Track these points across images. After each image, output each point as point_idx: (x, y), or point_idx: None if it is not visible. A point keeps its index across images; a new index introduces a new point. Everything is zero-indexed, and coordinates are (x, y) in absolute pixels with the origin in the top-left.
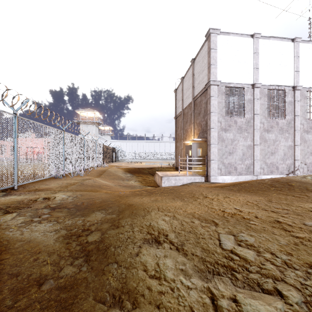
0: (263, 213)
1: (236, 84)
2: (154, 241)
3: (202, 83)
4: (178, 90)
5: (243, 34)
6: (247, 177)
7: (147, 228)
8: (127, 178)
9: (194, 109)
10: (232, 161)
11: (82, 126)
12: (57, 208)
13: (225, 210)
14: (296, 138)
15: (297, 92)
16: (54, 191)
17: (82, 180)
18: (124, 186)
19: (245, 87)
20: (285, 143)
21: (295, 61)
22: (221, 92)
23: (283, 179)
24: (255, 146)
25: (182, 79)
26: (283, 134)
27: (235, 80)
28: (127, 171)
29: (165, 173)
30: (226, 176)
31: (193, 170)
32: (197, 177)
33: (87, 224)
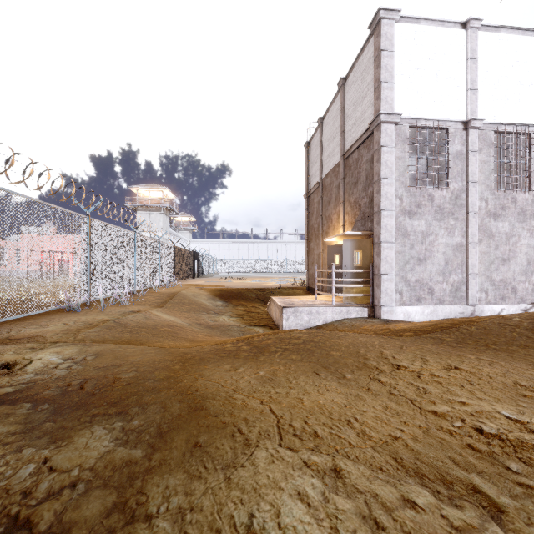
0: None
1: (431, 122)
2: None
3: (361, 122)
4: (311, 144)
5: (445, 21)
6: (454, 308)
7: None
8: (216, 309)
9: (345, 175)
10: (425, 276)
11: (141, 214)
12: (7, 402)
13: (484, 427)
14: None
15: None
16: (40, 345)
17: (121, 314)
18: (207, 327)
19: (450, 128)
20: (530, 240)
21: None
22: (402, 137)
23: None
24: (470, 245)
25: (319, 122)
26: (527, 222)
27: (430, 114)
28: (218, 295)
29: (289, 300)
30: (413, 306)
31: (346, 295)
32: (354, 309)
33: (41, 487)
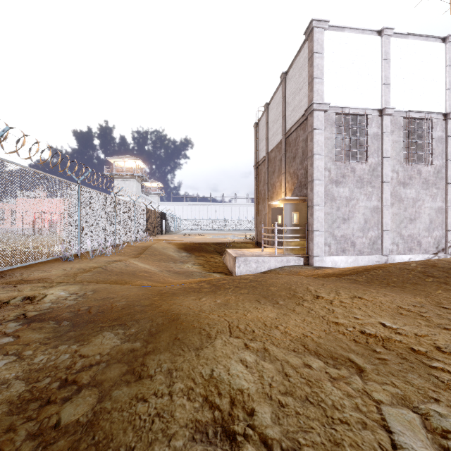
0: (446, 337)
1: (354, 109)
2: (220, 433)
3: (298, 109)
4: (259, 125)
5: (364, 29)
6: (371, 257)
7: (205, 386)
8: (181, 259)
9: (286, 151)
10: (348, 232)
11: (117, 180)
12: (37, 320)
13: (367, 330)
14: (449, 196)
15: (450, 122)
16: (49, 284)
17: (106, 262)
18: (175, 273)
19: (368, 114)
20: (432, 204)
21: (447, 73)
22: (330, 122)
23: (443, 263)
24: (384, 208)
25: (266, 107)
26: (429, 189)
27: (353, 103)
28: (183, 248)
29: (240, 252)
30: (339, 256)
31: (286, 247)
32: (292, 258)
33: (77, 364)
